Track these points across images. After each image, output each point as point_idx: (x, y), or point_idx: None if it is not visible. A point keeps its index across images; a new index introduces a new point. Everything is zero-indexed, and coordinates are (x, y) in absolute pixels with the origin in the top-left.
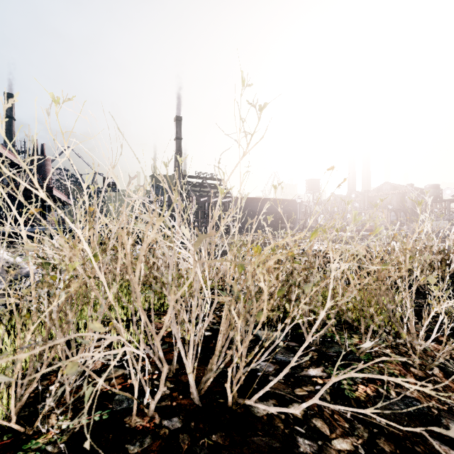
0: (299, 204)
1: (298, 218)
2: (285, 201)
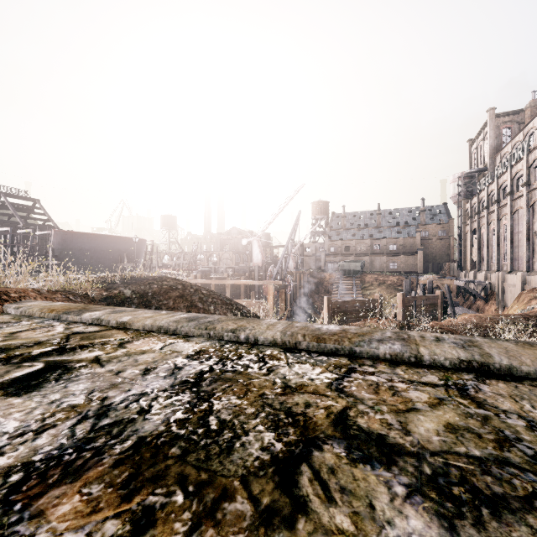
0: (142, 243)
1: (135, 257)
2: (125, 238)
